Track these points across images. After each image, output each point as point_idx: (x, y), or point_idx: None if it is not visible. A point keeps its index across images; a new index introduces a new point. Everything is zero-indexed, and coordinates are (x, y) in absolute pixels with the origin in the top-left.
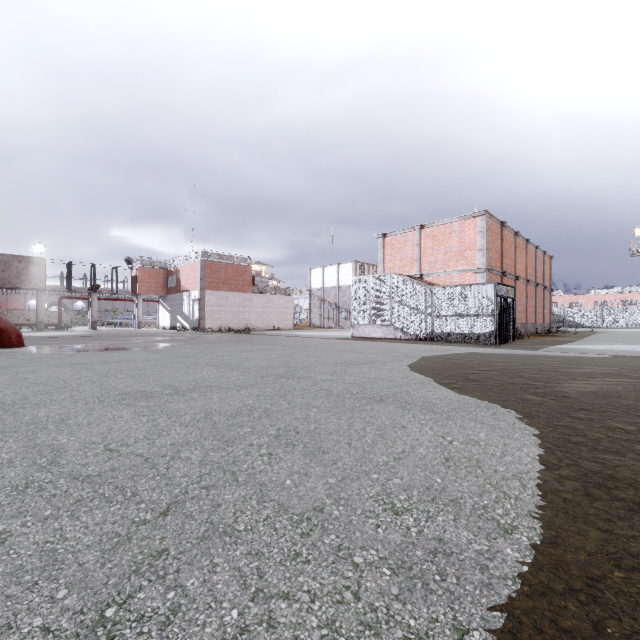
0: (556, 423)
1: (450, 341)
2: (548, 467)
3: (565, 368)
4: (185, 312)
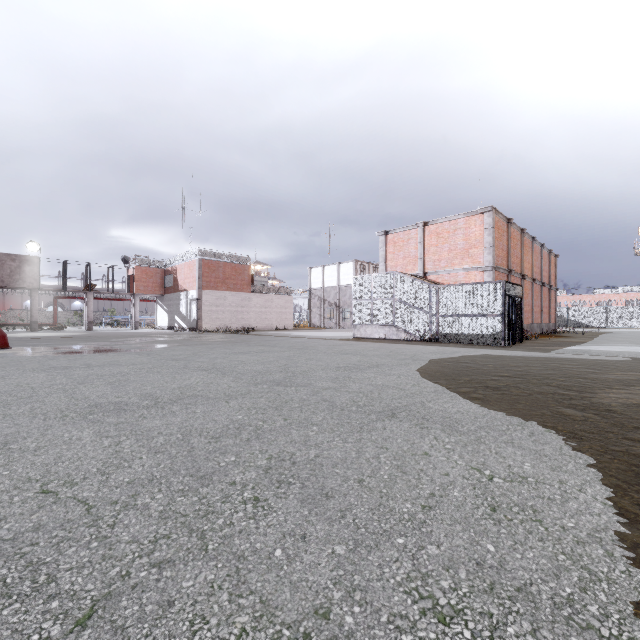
0: (613, 448)
1: (456, 342)
2: (629, 519)
3: (593, 374)
4: (183, 312)
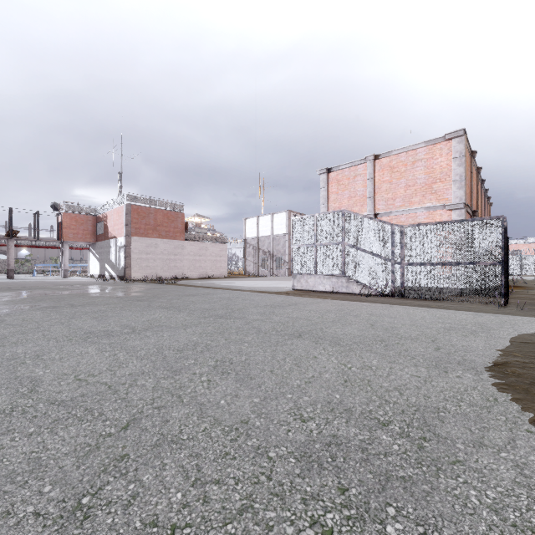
0: None
1: (429, 298)
2: None
3: None
4: (112, 260)
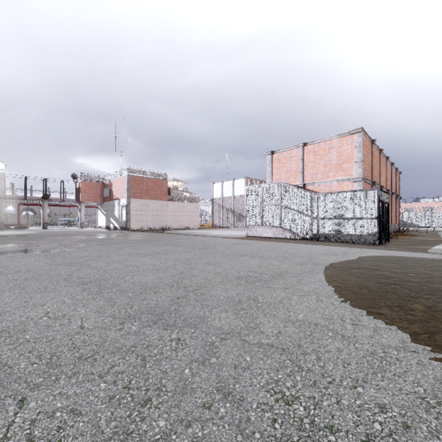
0: None
1: (334, 241)
2: None
3: None
4: (116, 215)
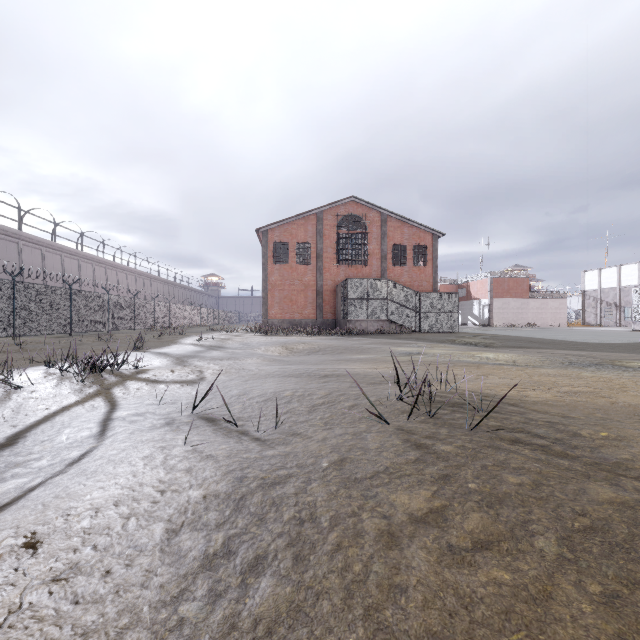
0: None
1: None
2: None
3: None
4: (475, 314)
